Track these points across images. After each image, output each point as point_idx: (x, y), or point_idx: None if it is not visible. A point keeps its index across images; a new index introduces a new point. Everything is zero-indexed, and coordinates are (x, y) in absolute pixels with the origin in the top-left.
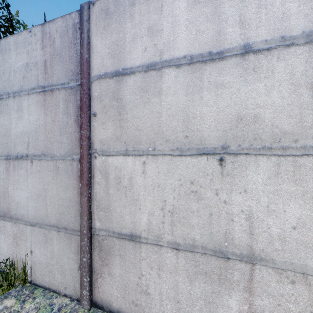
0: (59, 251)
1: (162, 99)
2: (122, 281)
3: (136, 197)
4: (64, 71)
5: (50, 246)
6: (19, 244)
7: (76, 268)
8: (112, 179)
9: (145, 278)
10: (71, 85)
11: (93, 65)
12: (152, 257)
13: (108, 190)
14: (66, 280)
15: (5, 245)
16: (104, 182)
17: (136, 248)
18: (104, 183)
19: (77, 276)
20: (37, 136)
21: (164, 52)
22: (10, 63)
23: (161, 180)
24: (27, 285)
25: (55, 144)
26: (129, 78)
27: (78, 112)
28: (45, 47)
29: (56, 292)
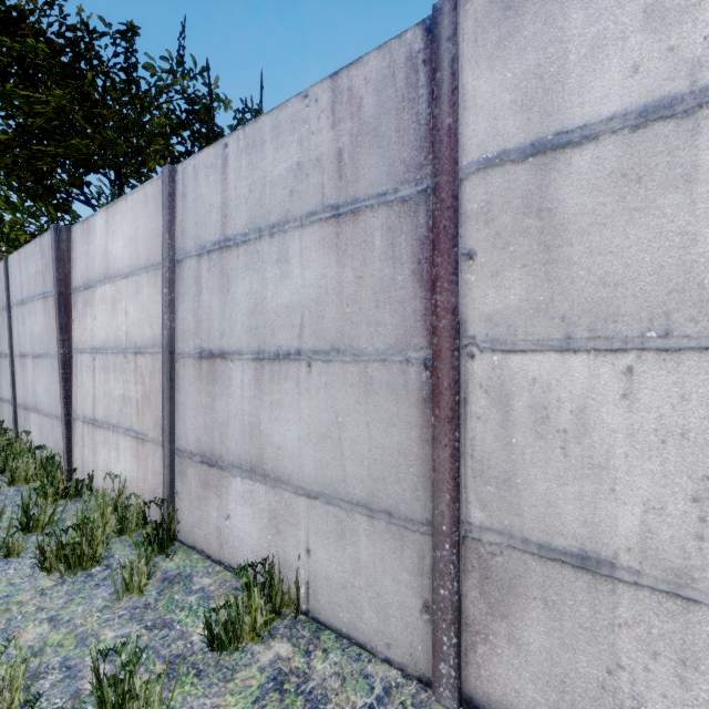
0: (373, 560)
1: (697, 195)
2: (553, 668)
3: (599, 459)
4: (385, 165)
5: (350, 546)
6: (283, 532)
7: (416, 607)
8: (522, 410)
9: (630, 677)
10: (402, 195)
11: (467, 139)
12: (656, 625)
13: (508, 435)
14: (390, 629)
15: (254, 529)
16: (496, 416)
17: (599, 592)
18: (496, 419)
19: (419, 624)
20: (321, 311)
21: (705, 63)
22: (264, 170)
23: (691, 420)
24: (300, 618)
25: (362, 326)
26: (579, 154)
27: (421, 253)
28: (339, 122)
29: (366, 649)
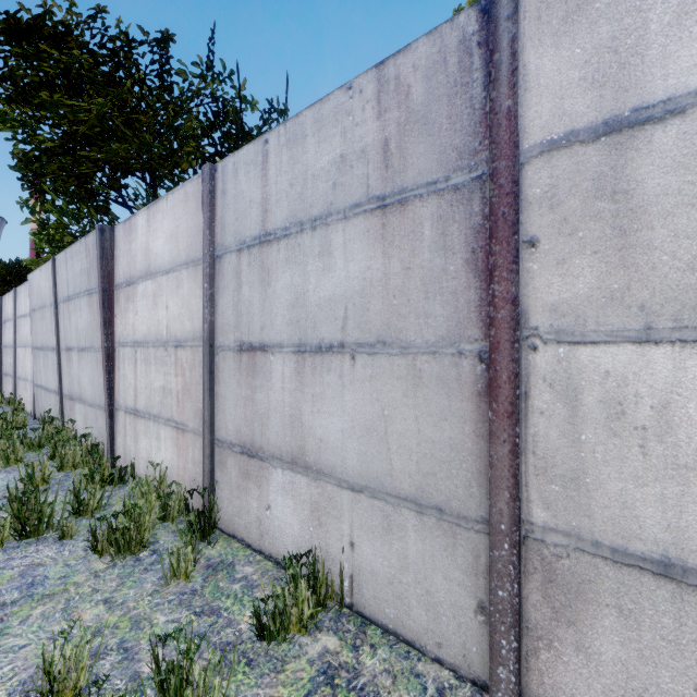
0: (422, 556)
1: None
2: (629, 681)
3: (685, 459)
4: (435, 153)
5: (397, 541)
6: (325, 524)
7: (470, 607)
8: (592, 405)
9: None
10: (454, 183)
11: (528, 121)
12: None
13: (576, 431)
14: (441, 628)
15: (295, 520)
16: (562, 411)
17: (686, 603)
18: (562, 414)
19: (473, 625)
20: (366, 303)
21: None
22: (305, 164)
23: None
24: (344, 611)
25: (410, 318)
26: (661, 130)
27: (476, 242)
28: (385, 111)
29: (414, 647)
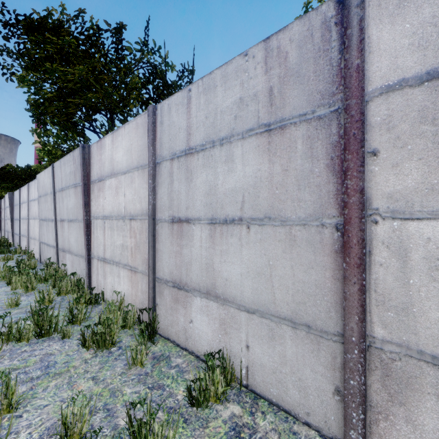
0: (296, 356)
1: None
2: None
3: None
4: (305, 95)
5: (279, 345)
6: (229, 333)
7: (329, 390)
8: (418, 260)
9: None
10: (318, 114)
11: (371, 73)
12: None
13: (406, 277)
14: (309, 403)
15: (209, 330)
16: (396, 264)
17: None
18: (396, 266)
19: (332, 402)
20: (257, 192)
21: None
22: (216, 104)
23: None
24: (242, 389)
25: (287, 202)
26: None
27: (334, 152)
28: (270, 69)
29: (290, 414)
